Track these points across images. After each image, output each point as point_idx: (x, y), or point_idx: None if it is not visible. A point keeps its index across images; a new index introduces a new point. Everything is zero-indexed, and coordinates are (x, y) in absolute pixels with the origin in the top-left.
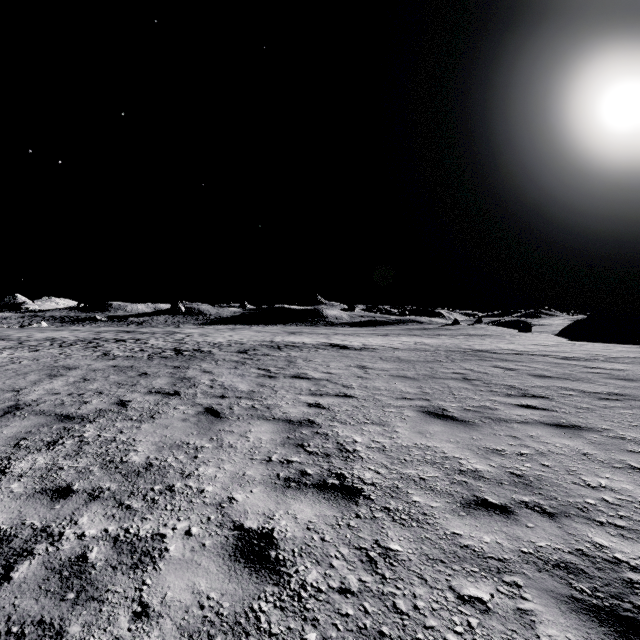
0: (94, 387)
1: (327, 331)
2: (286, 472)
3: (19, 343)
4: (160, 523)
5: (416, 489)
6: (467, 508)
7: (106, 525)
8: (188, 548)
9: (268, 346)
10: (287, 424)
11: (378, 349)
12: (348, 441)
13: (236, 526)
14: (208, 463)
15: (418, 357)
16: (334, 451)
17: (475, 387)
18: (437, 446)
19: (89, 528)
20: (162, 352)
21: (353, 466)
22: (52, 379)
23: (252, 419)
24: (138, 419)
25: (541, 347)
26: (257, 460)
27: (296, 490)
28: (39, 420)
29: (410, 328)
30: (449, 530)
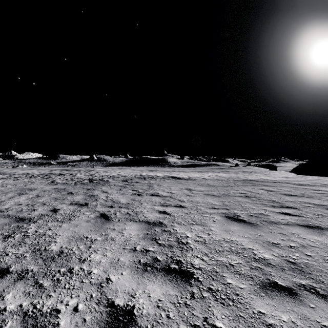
0: (41, 200)
1: (169, 169)
2: (145, 259)
3: (9, 176)
4: (58, 300)
5: (228, 273)
6: (265, 289)
7: (22, 301)
8: (73, 323)
9: (138, 177)
10: (147, 224)
11: (197, 179)
12: (183, 236)
13: (109, 303)
14: (97, 251)
15: (219, 184)
16: (174, 243)
17: (253, 201)
18: (237, 240)
19: (10, 303)
20: (82, 181)
21: (186, 254)
22: (20, 196)
23: (126, 221)
24: (61, 220)
25: (284, 178)
26: (127, 249)
27: (150, 273)
28: (5, 221)
29: (213, 168)
30: (256, 309)
